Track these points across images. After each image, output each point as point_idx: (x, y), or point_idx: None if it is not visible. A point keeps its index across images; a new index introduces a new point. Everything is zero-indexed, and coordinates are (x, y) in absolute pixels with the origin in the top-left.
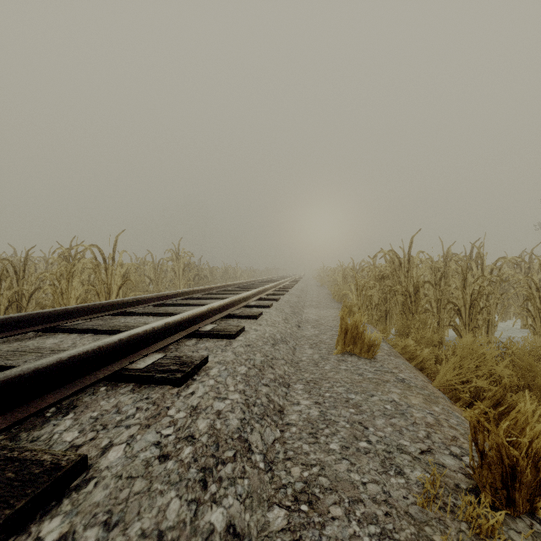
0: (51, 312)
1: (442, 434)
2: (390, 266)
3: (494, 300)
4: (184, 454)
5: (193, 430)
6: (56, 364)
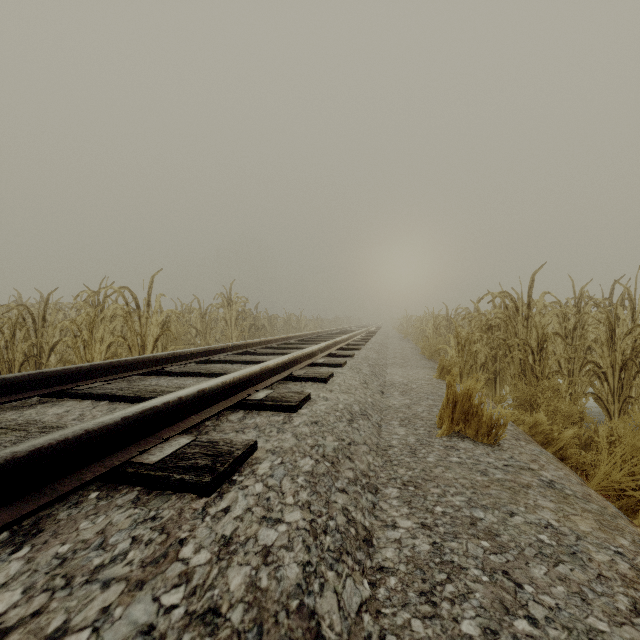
0: (59, 371)
1: None
2: (503, 313)
3: None
4: None
5: (217, 596)
6: (3, 465)
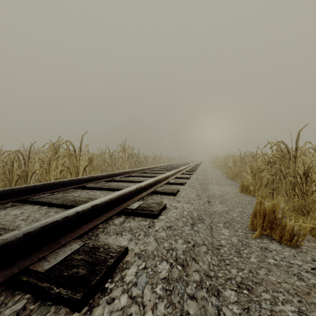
0: (22, 188)
1: None
2: (279, 154)
3: None
4: None
5: None
6: None
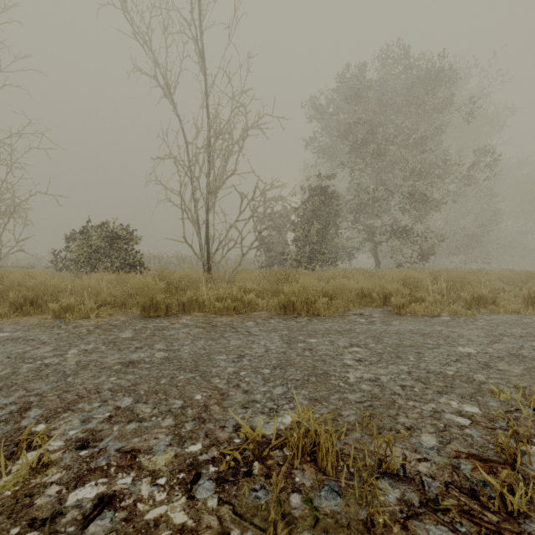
0: None
1: None
2: None
3: None
4: None
5: None
6: None
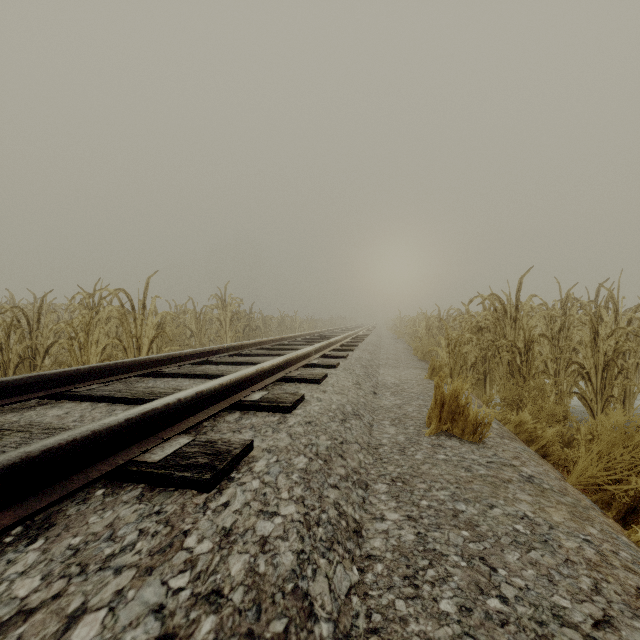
0: (57, 374)
1: (618, 583)
2: (492, 315)
3: (634, 360)
4: (200, 635)
5: (219, 580)
6: (18, 464)
